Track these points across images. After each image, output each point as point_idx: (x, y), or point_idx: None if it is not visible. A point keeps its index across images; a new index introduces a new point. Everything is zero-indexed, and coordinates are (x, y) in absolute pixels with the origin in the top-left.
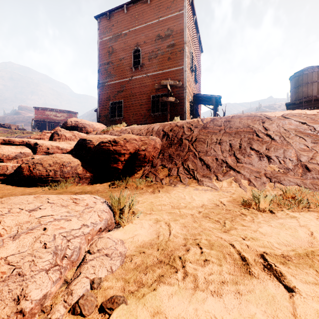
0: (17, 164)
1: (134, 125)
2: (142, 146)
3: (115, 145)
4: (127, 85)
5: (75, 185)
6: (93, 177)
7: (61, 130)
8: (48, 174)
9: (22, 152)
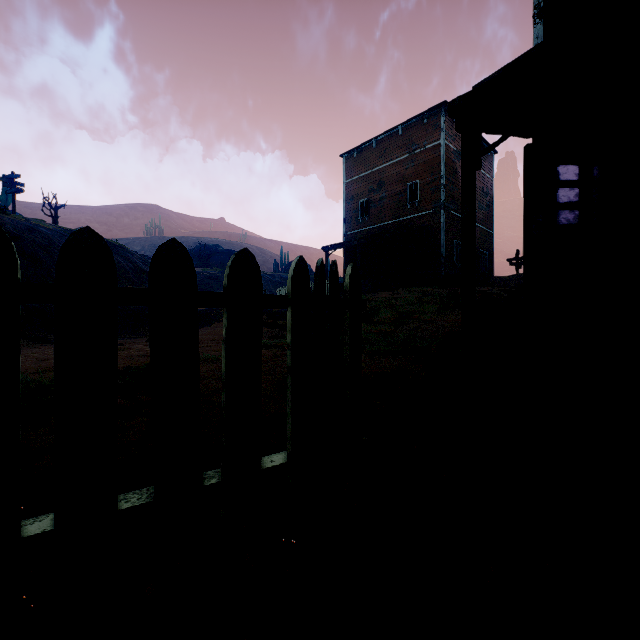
0: None
1: None
2: None
3: None
4: None
5: None
6: None
7: None
8: None
9: None
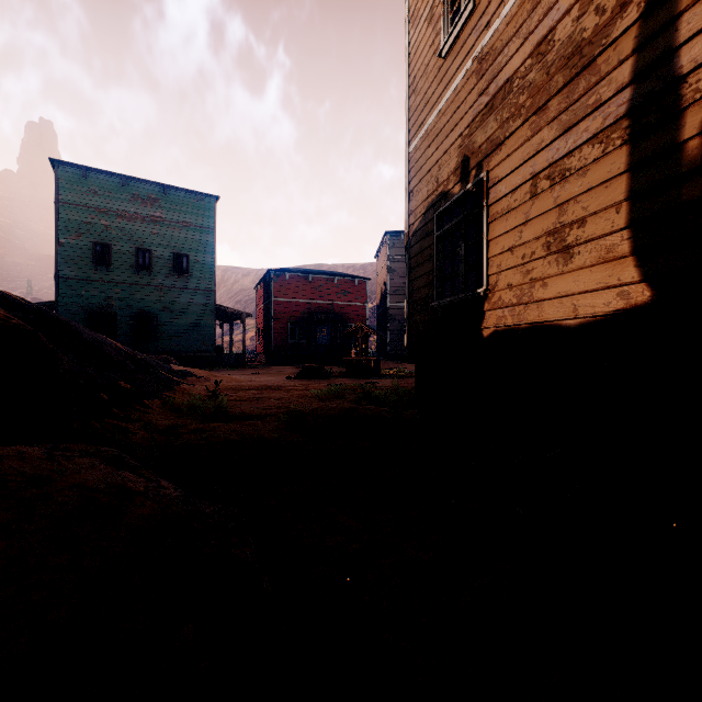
0: None
1: None
2: None
3: None
4: None
5: None
6: None
7: None
8: None
9: None
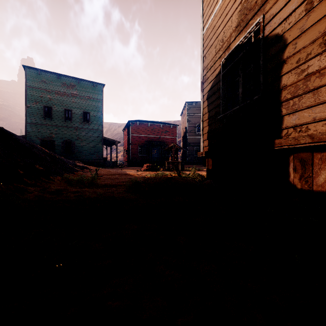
0: None
1: None
2: None
3: None
4: None
5: None
6: None
7: None
8: None
9: None
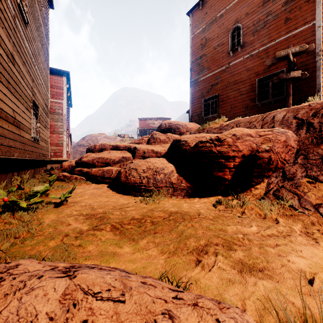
0: (119, 168)
1: (237, 118)
2: (262, 145)
3: (220, 144)
4: (223, 75)
5: (168, 198)
6: (190, 188)
7: (156, 134)
8: (141, 182)
9: (124, 157)
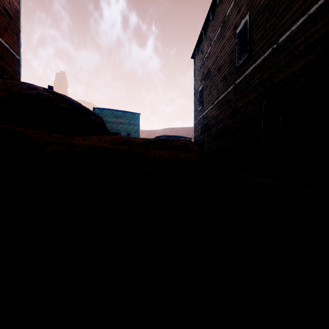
0: None
1: None
2: None
3: None
4: None
5: None
6: None
7: None
8: None
9: None
